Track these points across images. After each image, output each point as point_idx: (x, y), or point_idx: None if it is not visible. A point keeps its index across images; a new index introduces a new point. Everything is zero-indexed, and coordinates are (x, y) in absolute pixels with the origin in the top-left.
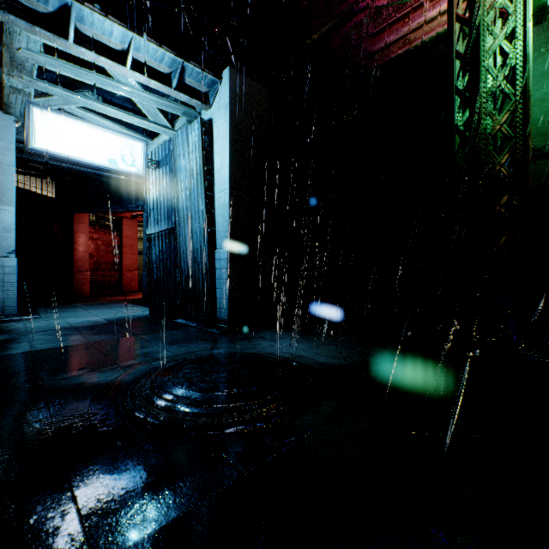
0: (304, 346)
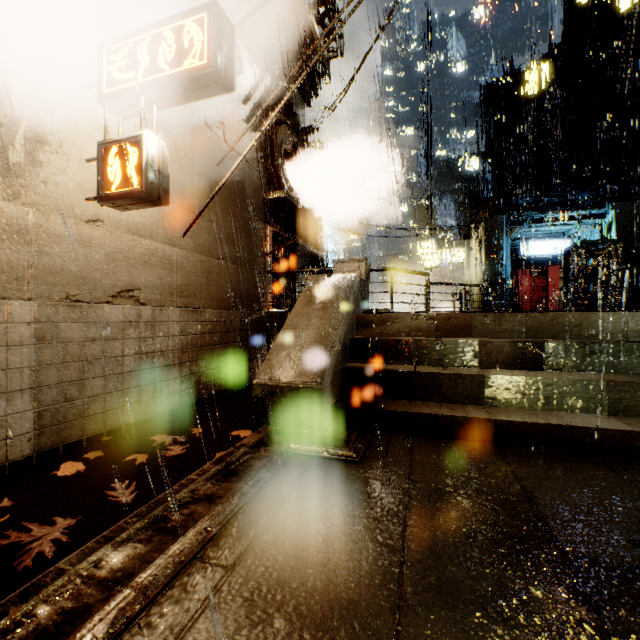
0: None
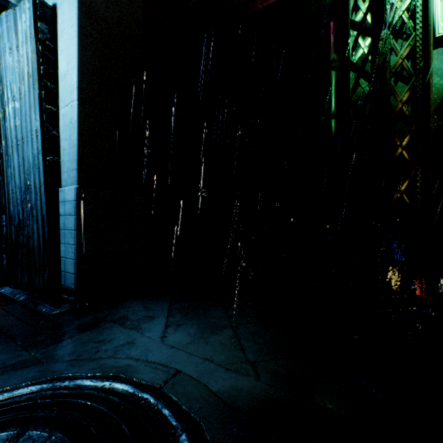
0: (184, 339)
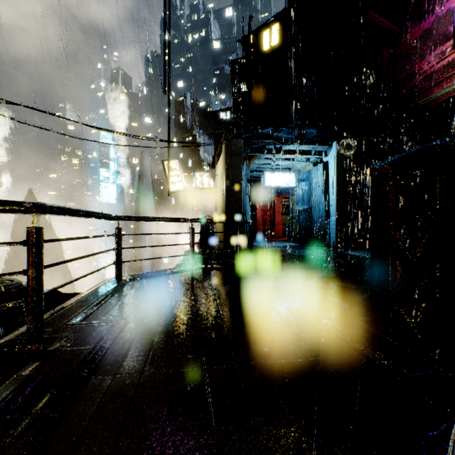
0: (365, 254)
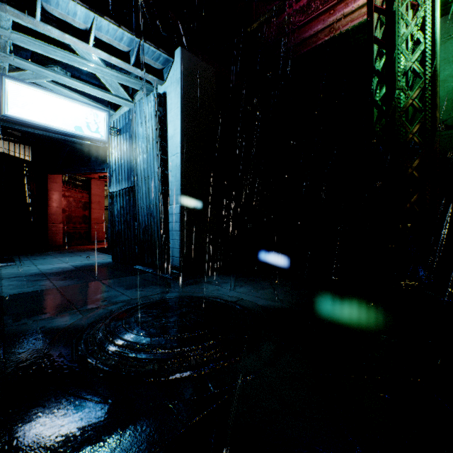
0: (245, 290)
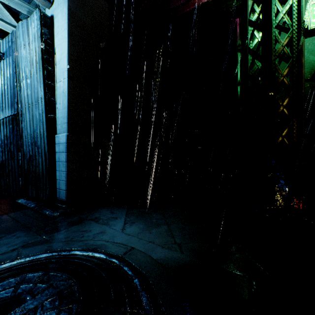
0: (136, 230)
